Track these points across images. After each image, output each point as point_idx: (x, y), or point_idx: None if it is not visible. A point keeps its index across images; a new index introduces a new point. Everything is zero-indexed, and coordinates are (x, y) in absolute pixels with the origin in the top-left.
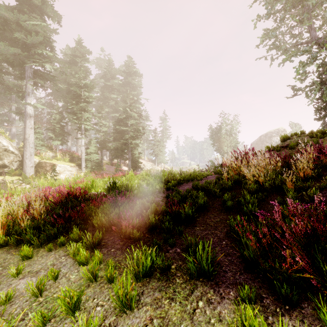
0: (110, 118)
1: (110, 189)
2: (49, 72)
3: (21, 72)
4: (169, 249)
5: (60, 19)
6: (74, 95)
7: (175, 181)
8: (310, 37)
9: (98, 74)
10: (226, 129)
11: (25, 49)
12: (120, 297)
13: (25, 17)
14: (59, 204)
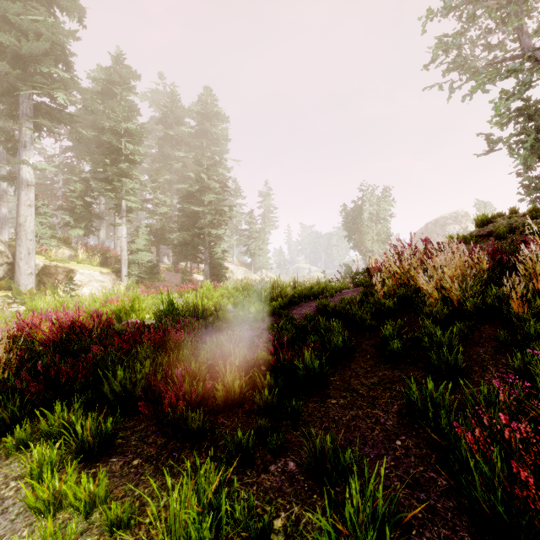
0: (174, 191)
1: (163, 314)
2: (63, 108)
3: (11, 106)
4: (269, 461)
5: (82, 15)
6: (109, 149)
7: (285, 299)
8: (521, 47)
9: (154, 117)
10: (371, 211)
11: (19, 64)
12: None
13: (17, 6)
14: (53, 345)
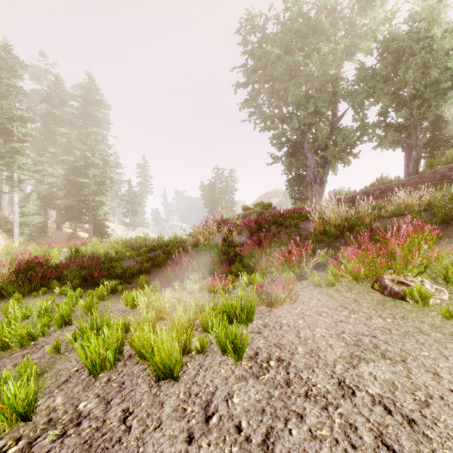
0: (58, 161)
1: (73, 257)
2: None
3: None
4: (128, 285)
5: None
6: (0, 129)
7: (147, 248)
8: (279, 115)
9: (34, 90)
10: (221, 186)
11: None
12: (99, 295)
13: None
14: (19, 272)
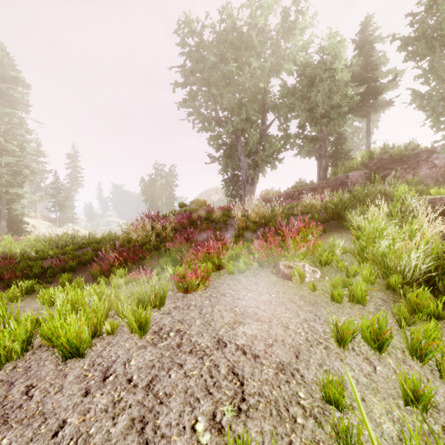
0: None
1: None
2: None
3: None
4: (48, 285)
5: None
6: None
7: (75, 245)
8: (216, 118)
9: None
10: (161, 182)
11: None
12: (10, 297)
13: None
14: None
